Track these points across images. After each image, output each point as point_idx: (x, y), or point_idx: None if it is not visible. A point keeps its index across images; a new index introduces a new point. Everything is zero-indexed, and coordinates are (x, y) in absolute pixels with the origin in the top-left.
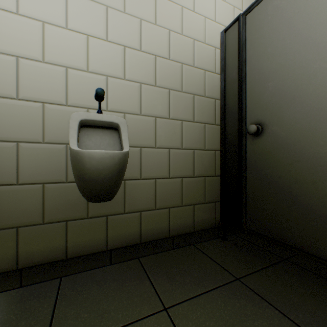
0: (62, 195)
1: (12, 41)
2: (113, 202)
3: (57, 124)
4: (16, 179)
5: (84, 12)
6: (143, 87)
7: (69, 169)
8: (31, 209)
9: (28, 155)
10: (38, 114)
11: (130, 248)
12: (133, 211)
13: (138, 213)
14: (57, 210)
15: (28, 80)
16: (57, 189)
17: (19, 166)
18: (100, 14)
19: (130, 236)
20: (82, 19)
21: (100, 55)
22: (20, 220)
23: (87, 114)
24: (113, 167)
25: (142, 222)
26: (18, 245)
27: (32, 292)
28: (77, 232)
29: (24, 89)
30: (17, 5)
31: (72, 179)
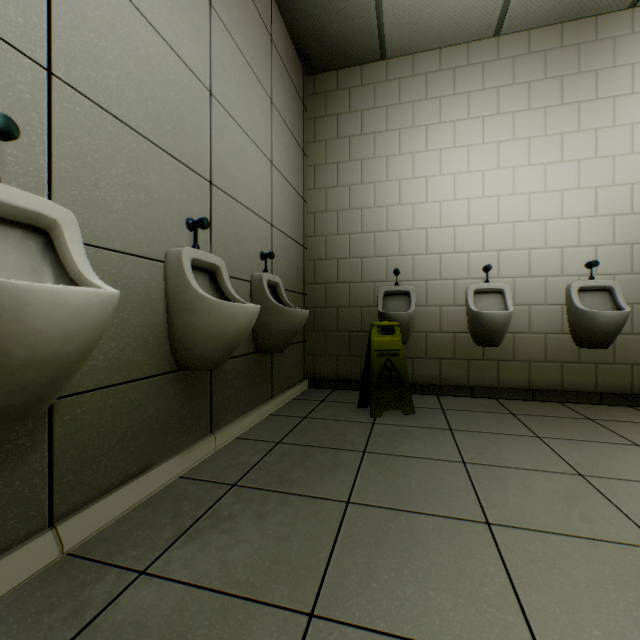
0: (558, 343)
1: (525, 240)
2: (601, 353)
3: (554, 291)
4: (528, 330)
5: (575, 200)
6: (634, 247)
7: (563, 324)
8: (537, 350)
9: (535, 314)
10: (541, 286)
11: (620, 395)
12: (622, 363)
13: (628, 365)
14: (554, 353)
15: (535, 263)
16: (555, 338)
17: (529, 321)
18: (589, 197)
19: (618, 385)
20: (573, 207)
21: (589, 231)
22: (530, 357)
23: (583, 282)
24: (619, 322)
25: (633, 375)
26: (529, 373)
27: (545, 403)
28: (569, 373)
29: (532, 270)
30: (528, 215)
31: (566, 331)
